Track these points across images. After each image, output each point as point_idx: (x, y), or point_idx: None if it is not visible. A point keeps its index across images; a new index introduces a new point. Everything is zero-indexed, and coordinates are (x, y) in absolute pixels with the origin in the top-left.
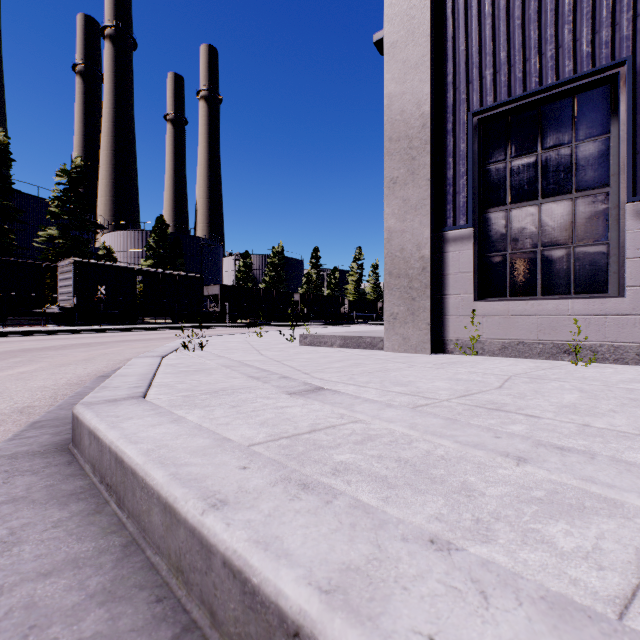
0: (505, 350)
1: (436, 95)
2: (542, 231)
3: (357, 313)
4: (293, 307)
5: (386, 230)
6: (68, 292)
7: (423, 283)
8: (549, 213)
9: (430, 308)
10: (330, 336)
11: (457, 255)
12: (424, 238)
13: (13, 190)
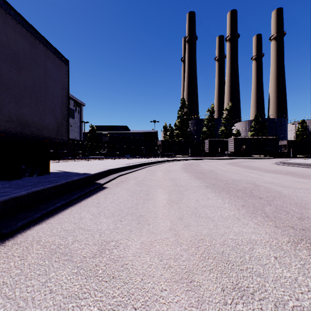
0: None
1: None
2: None
3: None
4: None
5: None
6: (231, 147)
7: None
8: None
9: None
10: None
11: None
12: None
13: (215, 119)
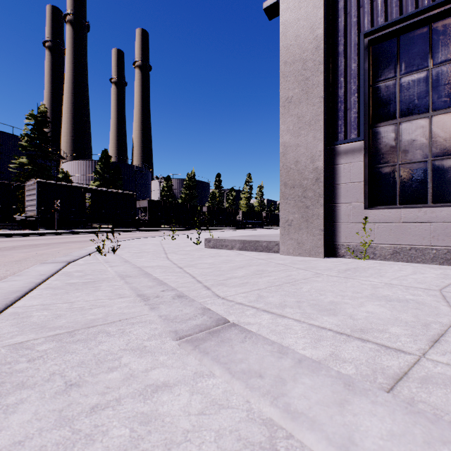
0: (397, 255)
1: (328, 21)
2: (433, 142)
3: (248, 220)
4: (202, 216)
5: (281, 145)
6: (33, 205)
7: (317, 192)
8: (440, 125)
9: (323, 215)
10: (230, 240)
11: (348, 166)
12: (318, 151)
13: None
